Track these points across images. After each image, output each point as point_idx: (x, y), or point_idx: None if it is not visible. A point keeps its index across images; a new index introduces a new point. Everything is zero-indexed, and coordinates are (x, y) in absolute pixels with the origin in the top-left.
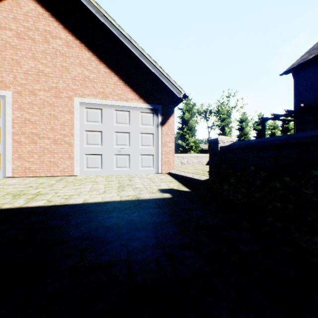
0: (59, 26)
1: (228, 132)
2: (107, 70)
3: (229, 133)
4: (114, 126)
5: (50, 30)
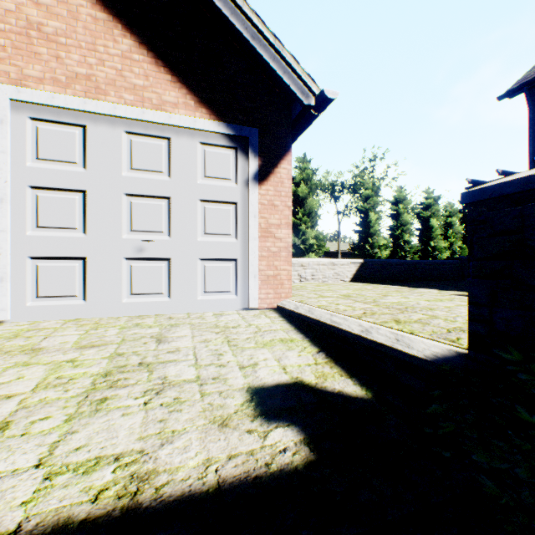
0: None
1: (375, 221)
2: (100, 15)
3: (376, 222)
4: (122, 179)
5: None
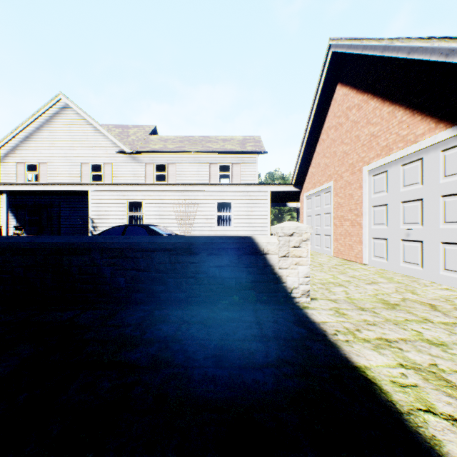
0: (353, 94)
1: None
2: (389, 109)
3: None
4: (399, 194)
5: (348, 104)
